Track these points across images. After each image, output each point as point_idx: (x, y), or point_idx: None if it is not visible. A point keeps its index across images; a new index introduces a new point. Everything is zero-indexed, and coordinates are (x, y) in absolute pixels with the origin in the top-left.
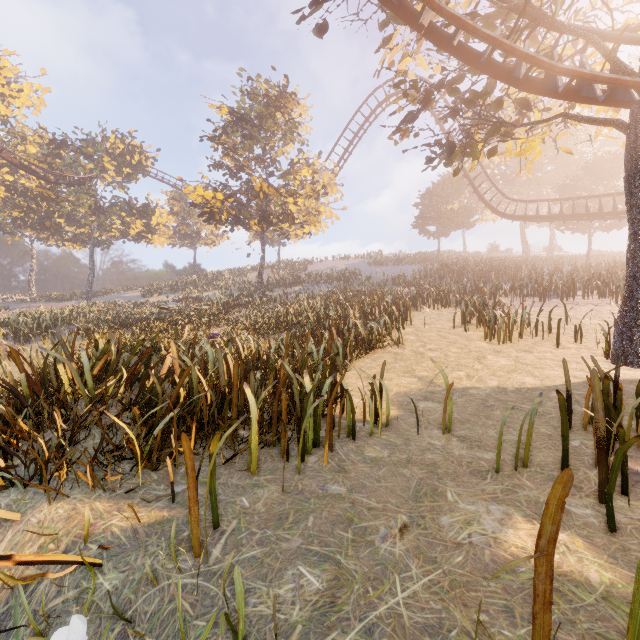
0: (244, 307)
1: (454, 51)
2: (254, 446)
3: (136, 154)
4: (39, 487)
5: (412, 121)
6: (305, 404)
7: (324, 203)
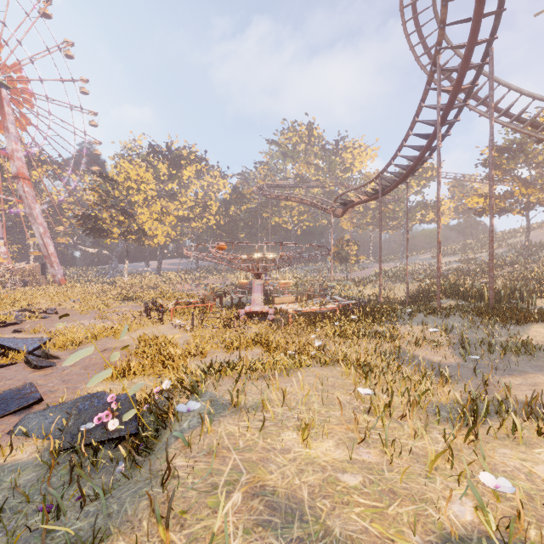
0: (509, 266)
1: None
2: (486, 300)
3: (429, 171)
4: (450, 298)
5: None
6: (499, 294)
7: None
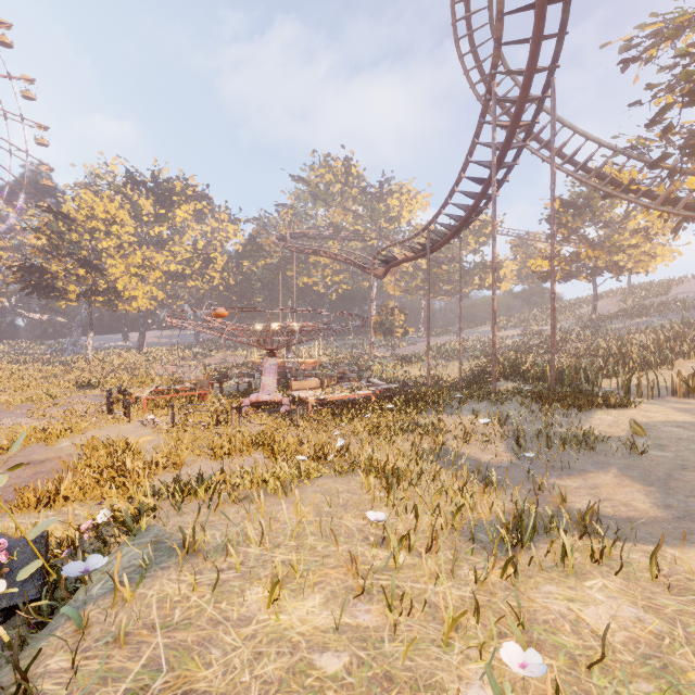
0: (575, 341)
1: (683, 209)
2: (548, 381)
3: (489, 226)
4: (509, 380)
5: (676, 231)
6: (562, 374)
7: (660, 244)
